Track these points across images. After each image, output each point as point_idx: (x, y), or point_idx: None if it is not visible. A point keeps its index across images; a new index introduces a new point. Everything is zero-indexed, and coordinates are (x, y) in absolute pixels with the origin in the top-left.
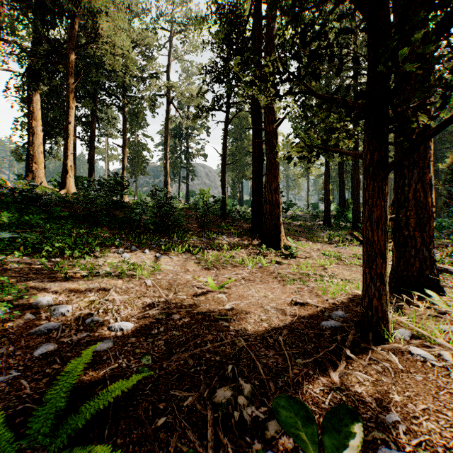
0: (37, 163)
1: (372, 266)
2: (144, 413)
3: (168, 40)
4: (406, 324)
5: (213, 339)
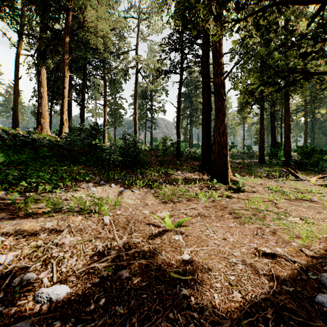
0: (44, 118)
1: None
2: None
3: (137, 26)
4: None
5: None
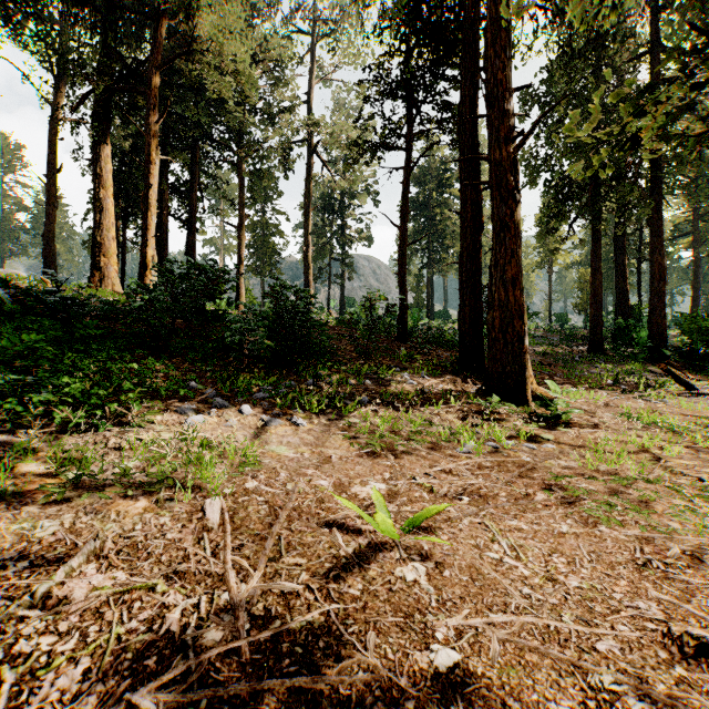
0: (106, 256)
1: None
2: None
3: (311, 52)
4: None
5: None
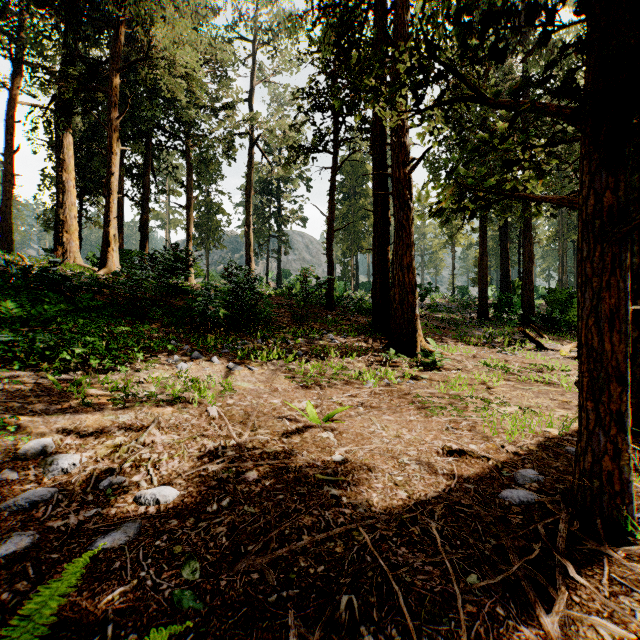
0: (68, 232)
1: (600, 398)
2: None
3: (252, 56)
4: None
5: (313, 524)
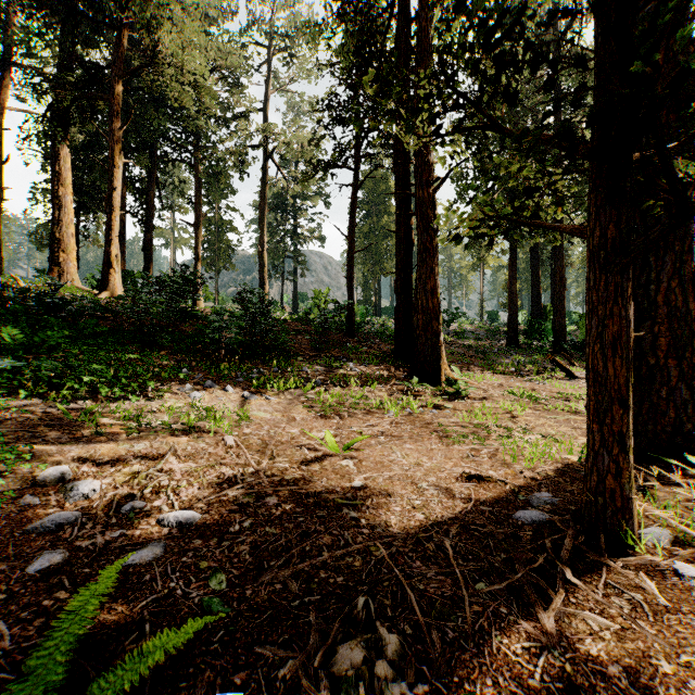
0: (65, 252)
1: (605, 420)
2: (207, 693)
3: (266, 62)
4: (662, 519)
5: (332, 543)
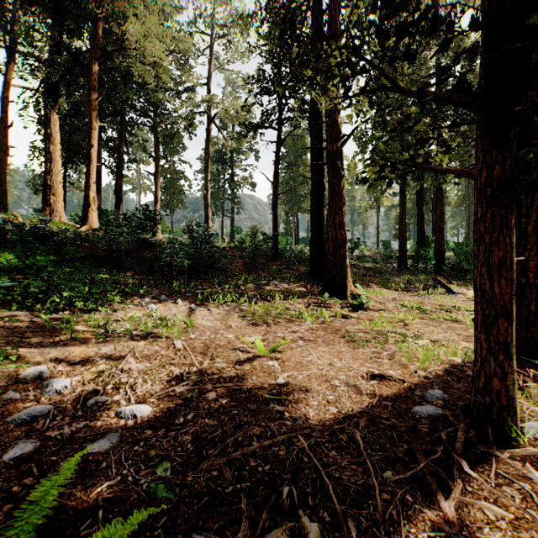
0: (55, 195)
1: (491, 331)
2: None
3: (209, 47)
4: None
5: (261, 433)
